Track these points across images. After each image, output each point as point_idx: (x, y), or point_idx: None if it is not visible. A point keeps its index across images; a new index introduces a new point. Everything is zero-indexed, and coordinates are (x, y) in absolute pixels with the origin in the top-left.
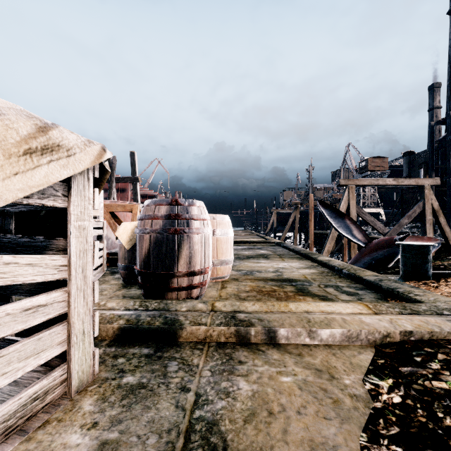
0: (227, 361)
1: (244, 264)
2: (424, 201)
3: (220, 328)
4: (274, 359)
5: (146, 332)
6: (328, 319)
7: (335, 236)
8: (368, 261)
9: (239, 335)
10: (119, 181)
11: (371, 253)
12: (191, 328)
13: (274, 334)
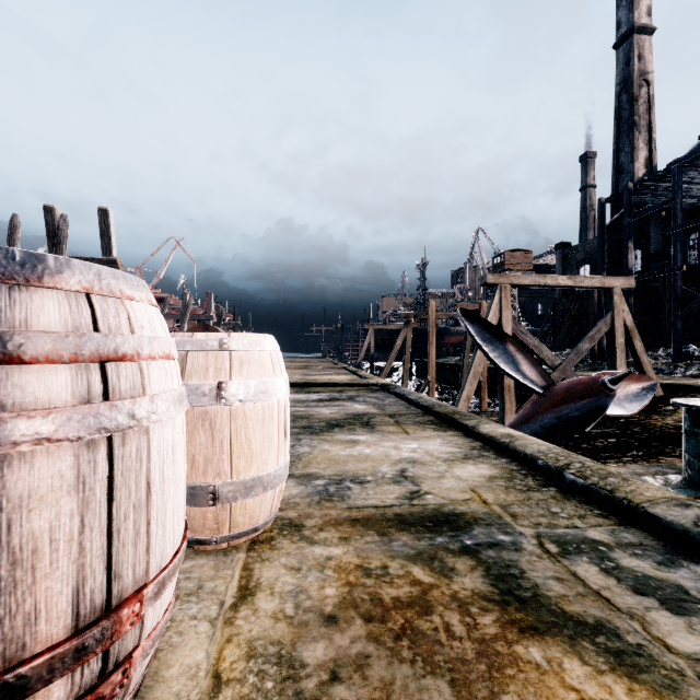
0: None
1: (322, 451)
2: (613, 314)
3: None
4: None
5: None
6: None
7: (478, 372)
8: (551, 422)
9: None
10: None
11: (557, 406)
12: None
13: None
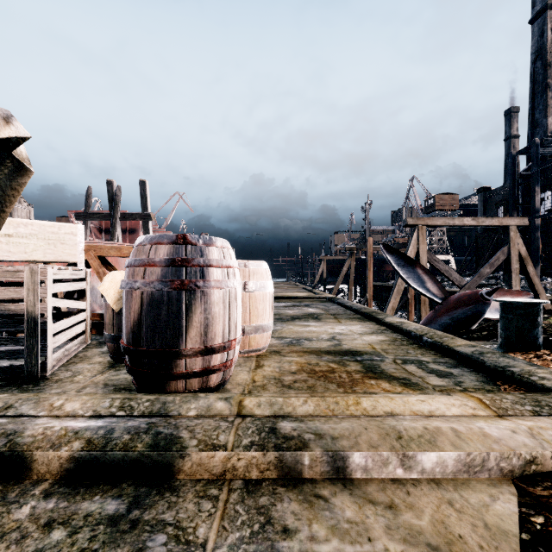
0: (262, 530)
1: (288, 328)
2: (509, 246)
3: (249, 455)
4: (347, 519)
5: (120, 465)
6: (429, 431)
7: (401, 289)
8: (446, 322)
9: (282, 465)
10: (125, 218)
11: (449, 311)
12: (199, 456)
13: (343, 462)
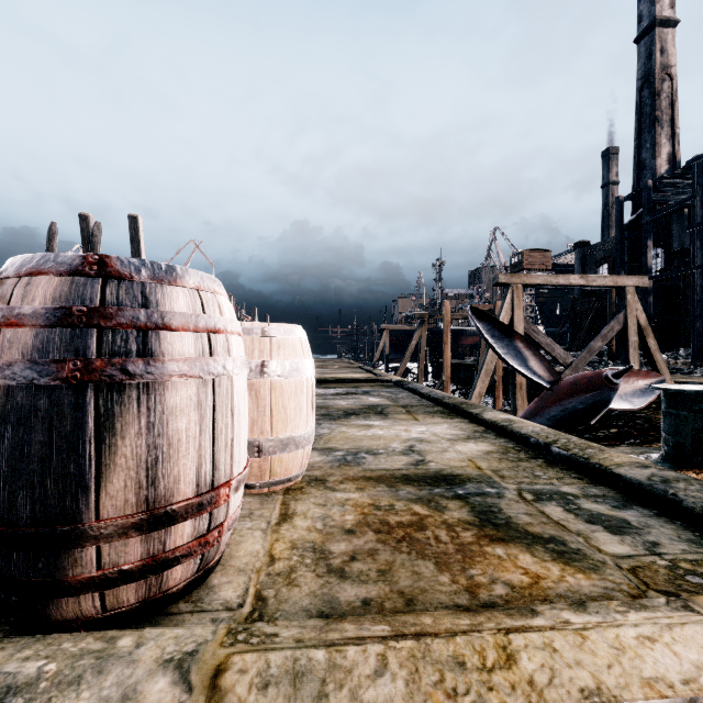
0: None
1: (340, 432)
2: (626, 313)
3: None
4: None
5: None
6: None
7: (490, 369)
8: (557, 415)
9: None
10: None
11: (562, 400)
12: None
13: None
